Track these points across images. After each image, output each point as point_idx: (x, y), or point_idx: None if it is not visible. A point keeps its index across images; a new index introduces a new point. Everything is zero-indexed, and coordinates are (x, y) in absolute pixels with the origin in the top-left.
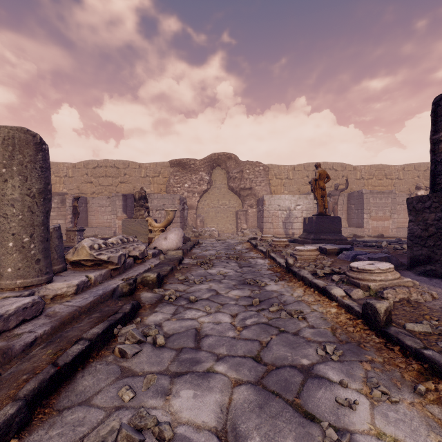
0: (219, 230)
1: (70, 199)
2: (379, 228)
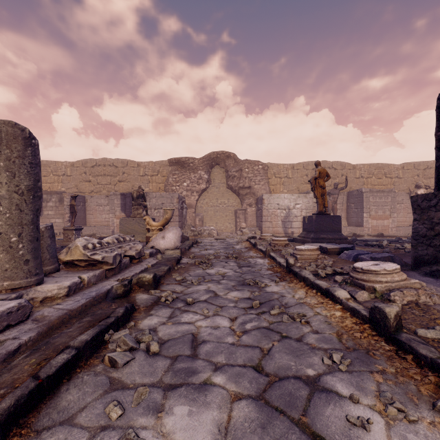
0: (218, 229)
1: (68, 198)
2: (379, 227)
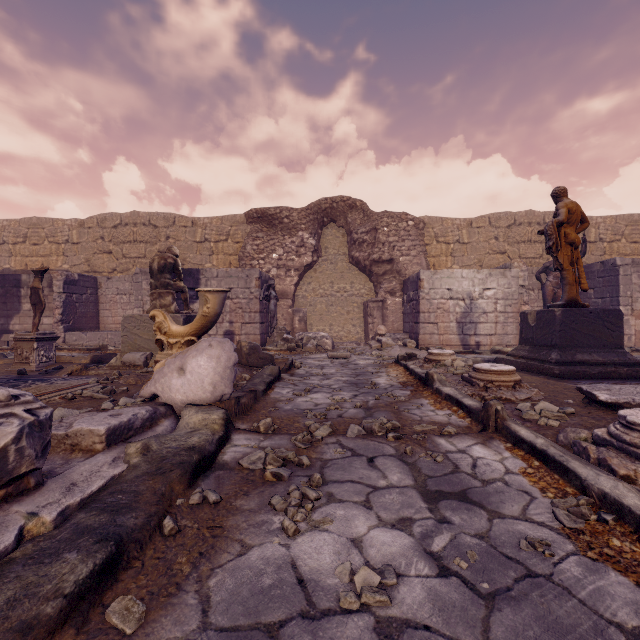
0: (334, 336)
1: (60, 279)
2: None
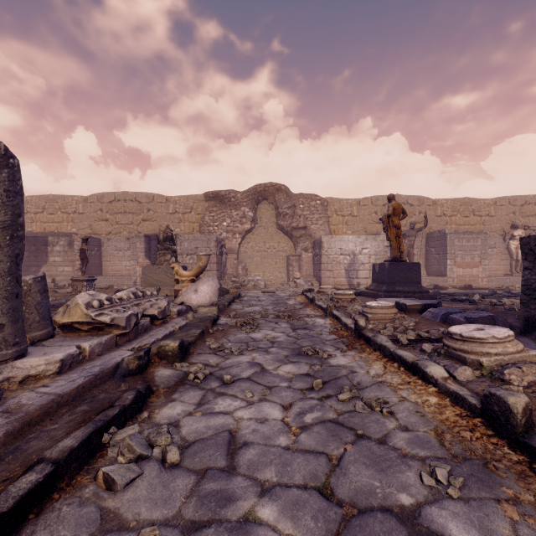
0: (266, 279)
1: (79, 240)
2: (466, 278)
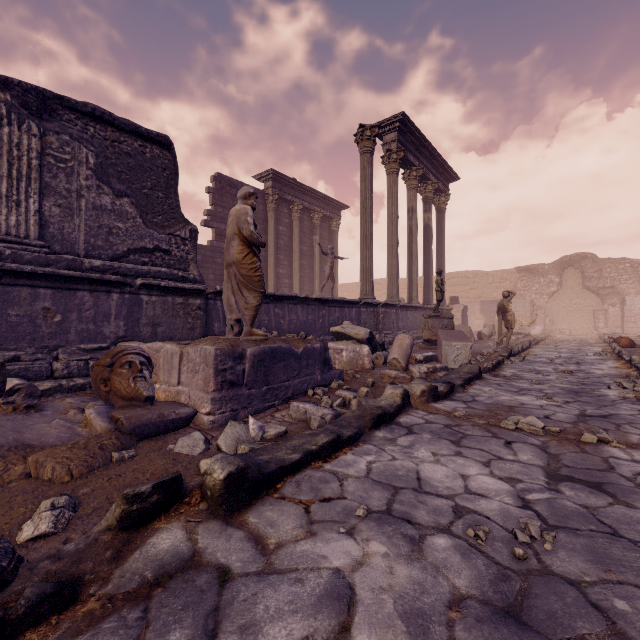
0: (572, 329)
1: None
2: None
